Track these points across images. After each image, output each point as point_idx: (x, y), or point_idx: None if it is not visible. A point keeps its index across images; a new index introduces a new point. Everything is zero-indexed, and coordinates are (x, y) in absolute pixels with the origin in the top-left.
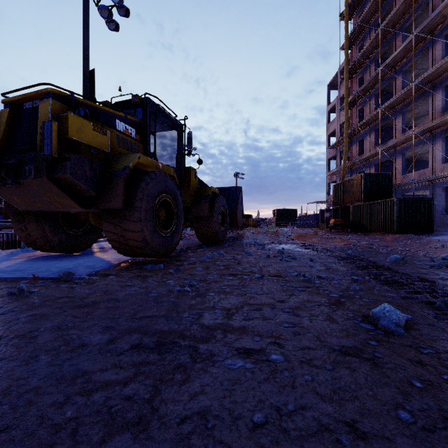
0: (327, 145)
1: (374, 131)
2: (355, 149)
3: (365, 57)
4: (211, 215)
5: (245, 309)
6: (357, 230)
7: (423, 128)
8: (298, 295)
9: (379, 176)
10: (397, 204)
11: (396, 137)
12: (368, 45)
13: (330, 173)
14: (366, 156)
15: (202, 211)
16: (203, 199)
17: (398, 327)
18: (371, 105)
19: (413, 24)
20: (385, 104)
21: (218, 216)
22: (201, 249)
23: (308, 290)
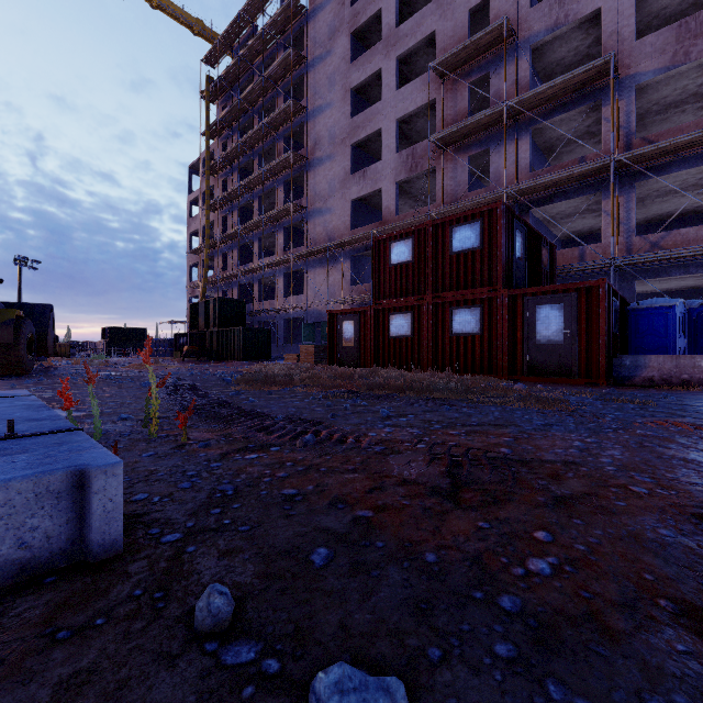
0: (188, 247)
1: (237, 248)
2: (220, 262)
3: (228, 161)
4: (17, 342)
5: (84, 389)
6: (213, 359)
7: (270, 262)
8: (113, 386)
9: (234, 301)
10: (243, 332)
11: (254, 262)
12: (230, 151)
13: (190, 285)
14: (227, 275)
15: (3, 337)
16: (4, 323)
17: (147, 386)
18: (234, 217)
19: (263, 160)
20: (243, 226)
21: (26, 343)
22: (8, 379)
23: (120, 385)
